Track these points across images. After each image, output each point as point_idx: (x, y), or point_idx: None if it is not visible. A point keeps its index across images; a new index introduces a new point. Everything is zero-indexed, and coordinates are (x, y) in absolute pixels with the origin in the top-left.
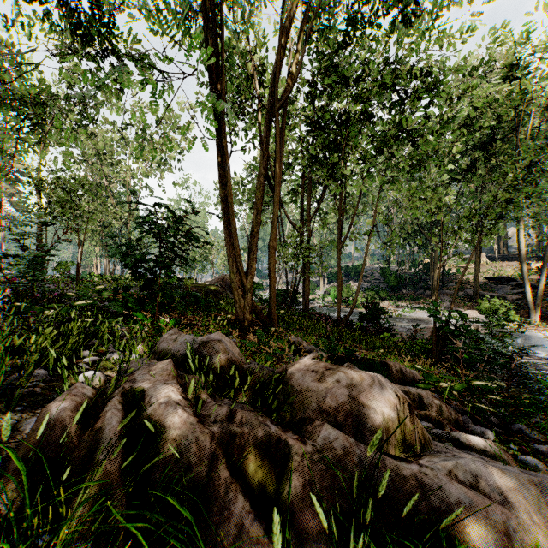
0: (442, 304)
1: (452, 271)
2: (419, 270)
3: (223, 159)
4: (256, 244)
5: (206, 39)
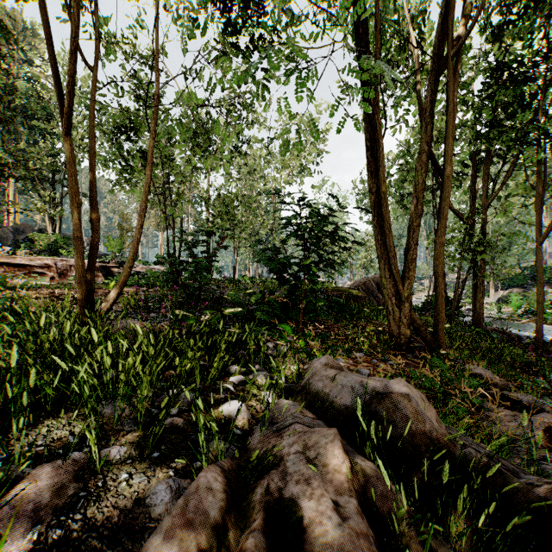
0: None
1: None
2: None
3: (372, 143)
4: (416, 241)
5: (355, 1)
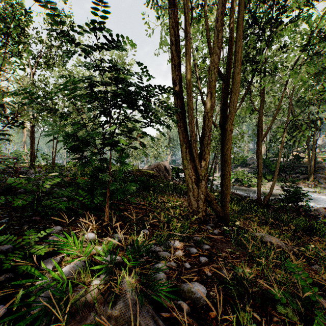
0: (319, 185)
1: (318, 160)
2: (291, 159)
3: (177, 37)
4: (210, 129)
5: None
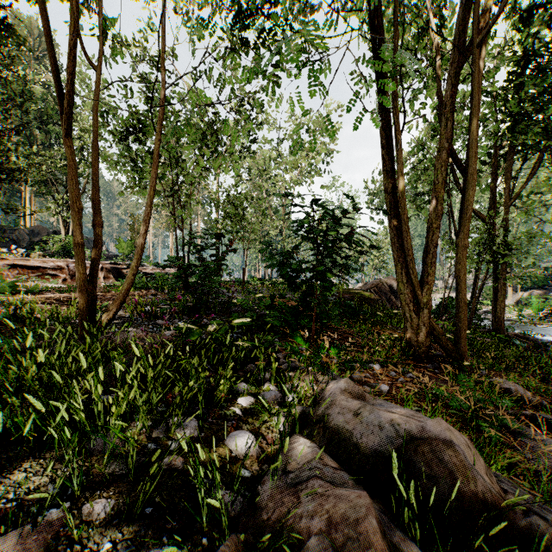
0: None
1: None
2: None
3: (388, 140)
4: (435, 244)
5: None
